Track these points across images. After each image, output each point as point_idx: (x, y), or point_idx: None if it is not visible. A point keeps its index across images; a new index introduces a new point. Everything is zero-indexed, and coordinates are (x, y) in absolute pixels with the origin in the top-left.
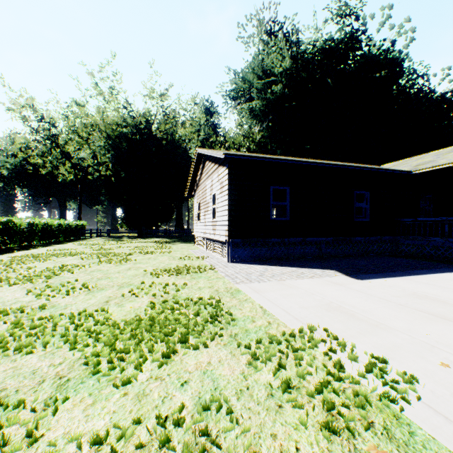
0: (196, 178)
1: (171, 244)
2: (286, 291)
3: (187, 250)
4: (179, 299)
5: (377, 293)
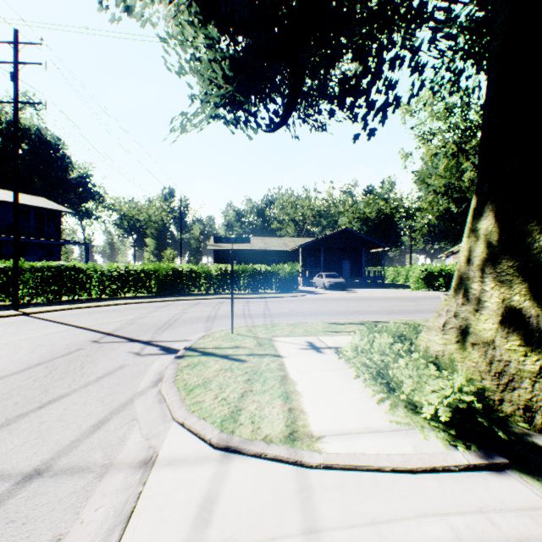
0: (452, 250)
1: None
2: None
3: None
4: None
5: None
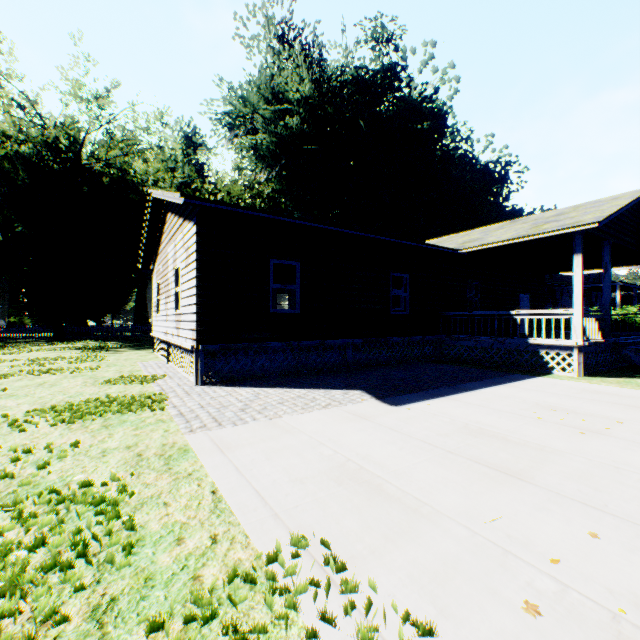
0: (155, 242)
1: (111, 352)
2: (276, 441)
3: (134, 362)
4: (30, 493)
5: (418, 431)
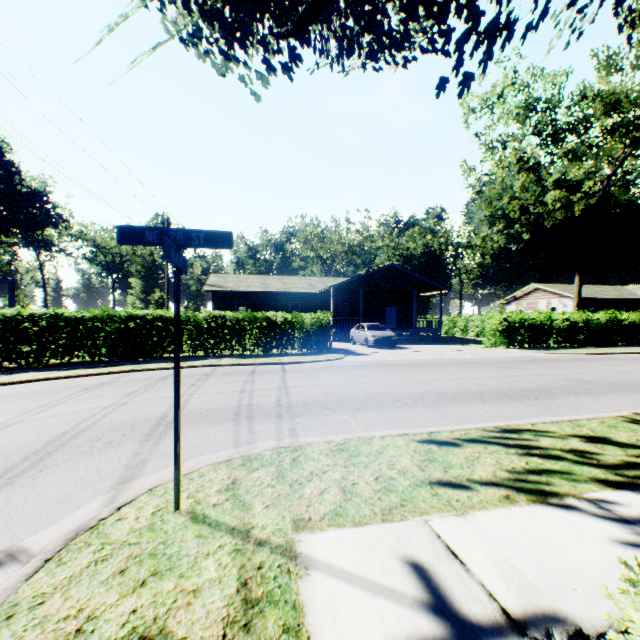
0: (514, 295)
1: None
2: None
3: None
4: None
5: None
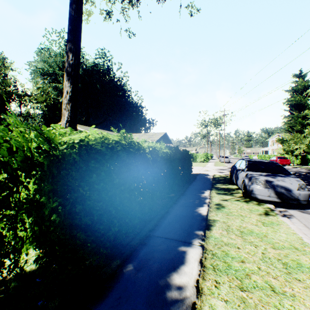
0: None
1: None
2: None
3: None
4: None
5: None
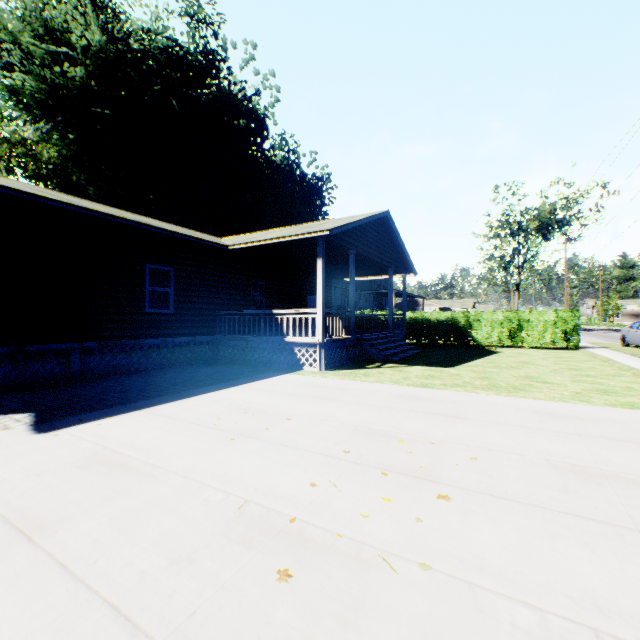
0: None
1: None
2: None
3: None
4: None
5: (3, 473)
